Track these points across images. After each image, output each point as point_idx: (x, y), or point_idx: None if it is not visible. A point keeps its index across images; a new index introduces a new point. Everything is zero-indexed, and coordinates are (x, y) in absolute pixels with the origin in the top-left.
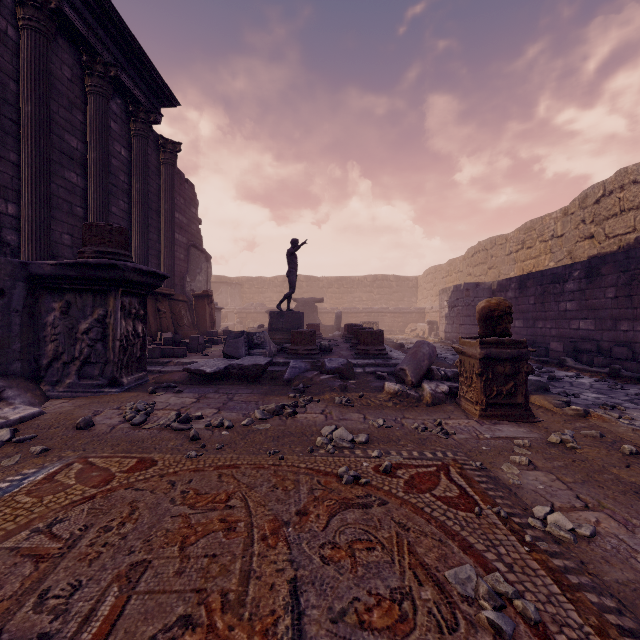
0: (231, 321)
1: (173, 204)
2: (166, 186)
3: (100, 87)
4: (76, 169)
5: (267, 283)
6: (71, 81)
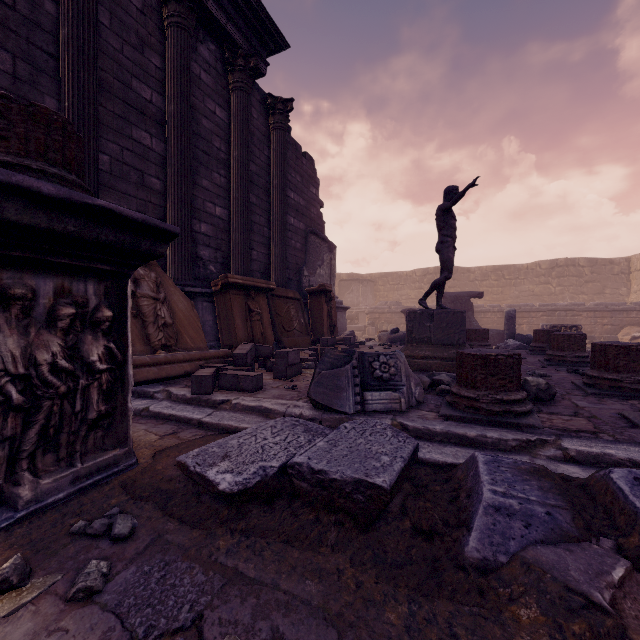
0: (362, 322)
1: (284, 178)
2: (275, 157)
3: (177, 16)
4: (150, 128)
5: (403, 278)
6: (142, 13)
